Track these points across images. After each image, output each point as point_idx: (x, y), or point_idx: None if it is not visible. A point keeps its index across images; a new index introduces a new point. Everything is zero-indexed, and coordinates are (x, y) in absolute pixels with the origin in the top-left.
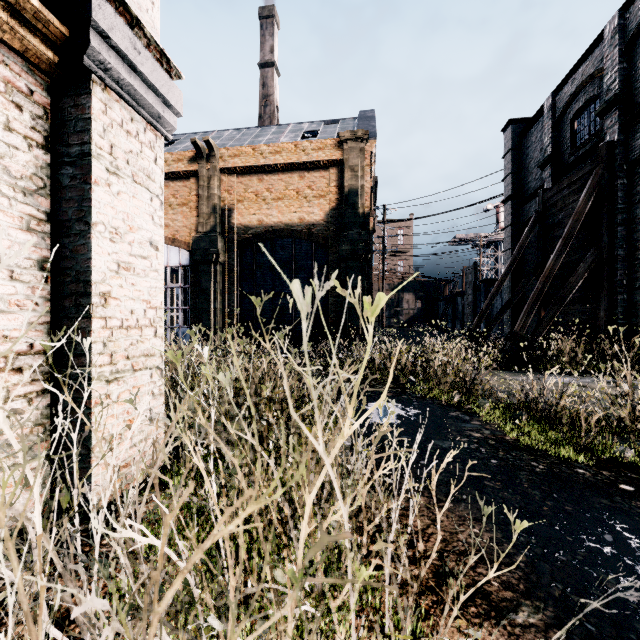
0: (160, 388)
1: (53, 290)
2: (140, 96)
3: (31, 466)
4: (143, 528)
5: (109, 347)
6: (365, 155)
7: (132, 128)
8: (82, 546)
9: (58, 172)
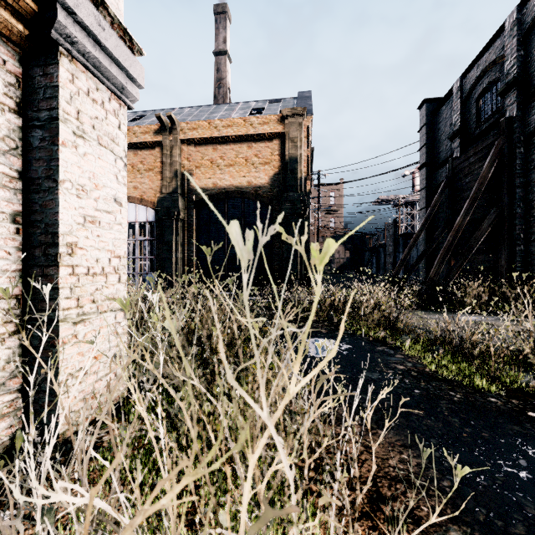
0: (124, 328)
1: (24, 241)
2: (105, 68)
3: (3, 400)
4: (78, 488)
5: (76, 292)
6: (303, 129)
7: (97, 97)
8: (48, 474)
9: (29, 134)
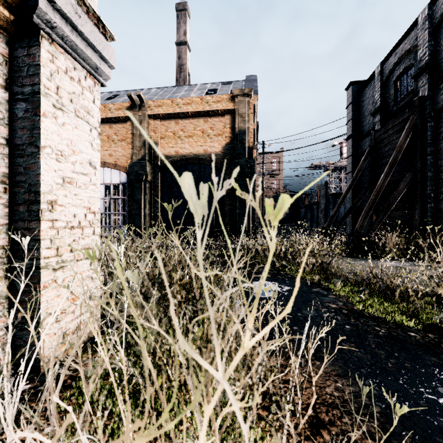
0: (98, 273)
1: (10, 199)
2: (81, 50)
3: None
4: (38, 436)
5: (55, 243)
6: (250, 106)
7: (75, 75)
8: (29, 402)
9: (14, 107)
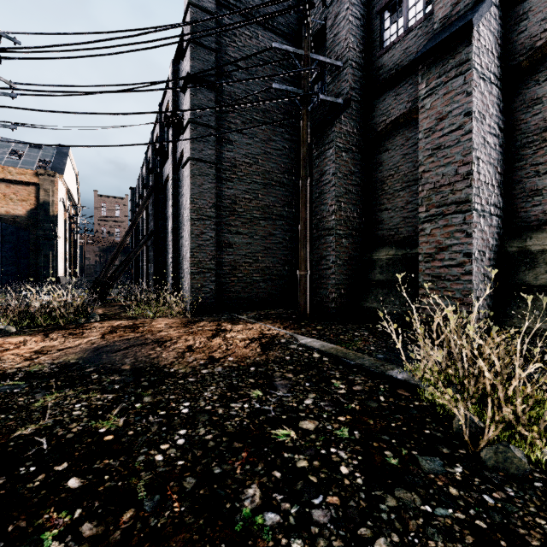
0: None
1: None
2: None
3: None
4: None
5: None
6: (55, 183)
7: None
8: None
9: None
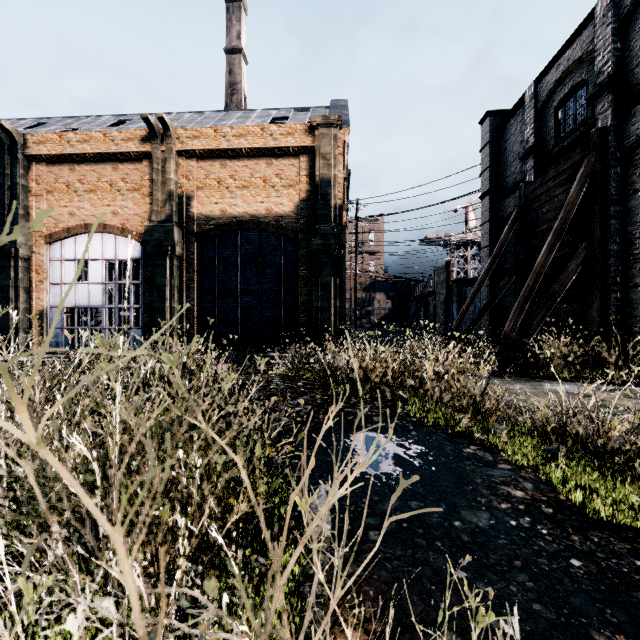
0: None
1: None
2: None
3: None
4: None
5: None
6: (338, 143)
7: None
8: None
9: None
